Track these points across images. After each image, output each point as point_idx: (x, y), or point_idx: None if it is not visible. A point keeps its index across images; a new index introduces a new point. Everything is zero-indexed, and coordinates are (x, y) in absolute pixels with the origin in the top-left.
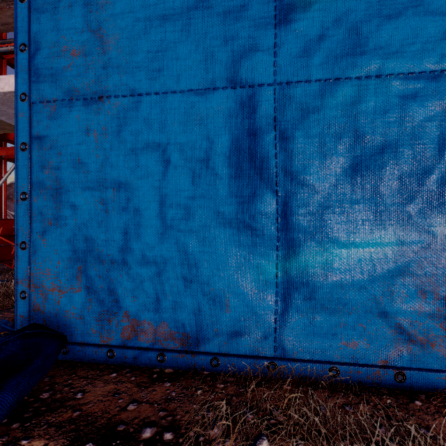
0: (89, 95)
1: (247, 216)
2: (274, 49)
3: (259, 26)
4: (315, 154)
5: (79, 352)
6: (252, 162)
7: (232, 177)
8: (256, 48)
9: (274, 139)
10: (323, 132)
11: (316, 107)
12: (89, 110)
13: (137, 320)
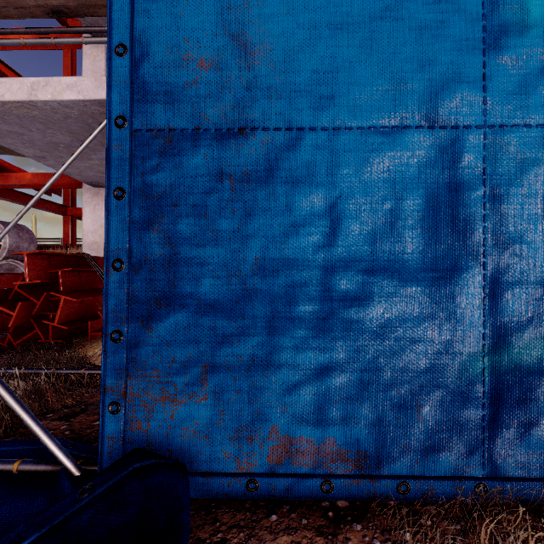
0: (224, 125)
1: (446, 295)
2: (482, 82)
3: (463, 51)
4: (533, 218)
5: (209, 485)
6: (454, 225)
7: (427, 244)
8: (458, 78)
9: (482, 196)
10: (543, 190)
11: (534, 159)
12: (224, 146)
13: (296, 437)
